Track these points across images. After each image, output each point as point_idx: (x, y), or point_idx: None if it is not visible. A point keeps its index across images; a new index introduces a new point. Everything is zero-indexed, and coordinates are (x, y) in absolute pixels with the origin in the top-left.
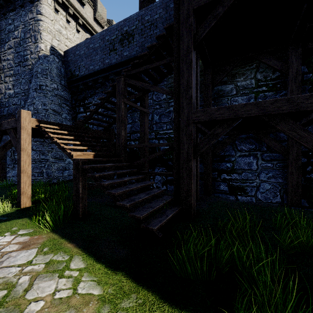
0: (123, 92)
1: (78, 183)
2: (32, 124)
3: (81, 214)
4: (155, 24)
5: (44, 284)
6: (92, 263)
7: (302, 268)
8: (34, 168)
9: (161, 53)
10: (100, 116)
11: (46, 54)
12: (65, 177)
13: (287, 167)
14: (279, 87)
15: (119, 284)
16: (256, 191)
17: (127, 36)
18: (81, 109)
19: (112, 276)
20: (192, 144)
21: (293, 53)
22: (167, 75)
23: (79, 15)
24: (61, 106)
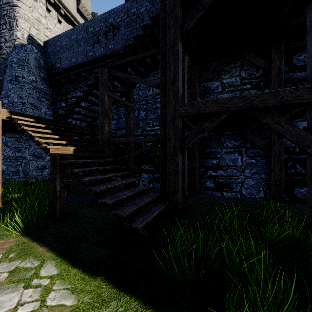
0: (107, 84)
1: (55, 180)
2: (2, 116)
3: (58, 214)
4: (141, 17)
5: (4, 298)
6: (67, 268)
7: (290, 261)
8: (9, 166)
9: (147, 44)
10: (83, 111)
11: (23, 43)
12: (44, 176)
13: (270, 163)
14: (262, 85)
15: (97, 291)
16: (240, 187)
17: (112, 28)
18: (63, 104)
19: (90, 282)
20: (179, 138)
21: (275, 51)
22: (153, 69)
23: (61, 5)
24: (41, 100)
